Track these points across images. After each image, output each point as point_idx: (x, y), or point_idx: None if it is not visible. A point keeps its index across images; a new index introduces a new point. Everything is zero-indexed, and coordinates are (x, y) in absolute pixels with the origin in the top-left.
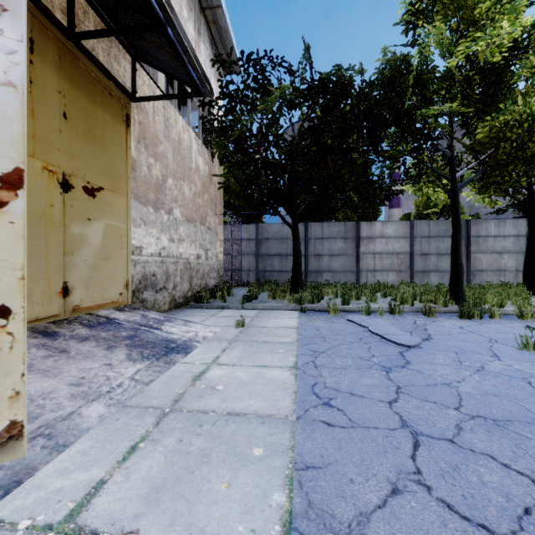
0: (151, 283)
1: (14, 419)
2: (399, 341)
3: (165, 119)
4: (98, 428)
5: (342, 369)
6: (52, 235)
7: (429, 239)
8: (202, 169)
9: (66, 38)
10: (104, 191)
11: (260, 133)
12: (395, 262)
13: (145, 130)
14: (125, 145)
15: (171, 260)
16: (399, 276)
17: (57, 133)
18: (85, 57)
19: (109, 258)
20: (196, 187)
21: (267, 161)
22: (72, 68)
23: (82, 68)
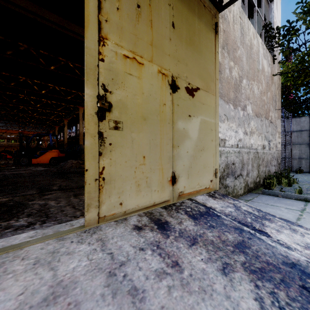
0: (231, 171)
1: None
2: None
3: (240, 28)
4: None
5: None
6: (164, 130)
7: None
8: (266, 70)
9: None
10: (200, 90)
11: None
12: None
13: (227, 38)
14: (214, 50)
15: (245, 150)
16: None
17: (167, 41)
18: None
19: (203, 150)
20: (261, 86)
21: None
22: None
23: None
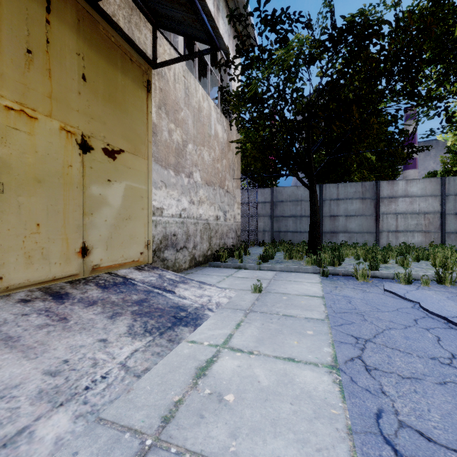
0: (172, 243)
1: None
2: None
3: (185, 88)
4: None
5: (414, 382)
6: (70, 195)
7: None
8: (221, 136)
9: (85, 2)
10: (125, 153)
11: (277, 91)
12: (422, 223)
13: (166, 97)
14: (146, 109)
15: (191, 221)
16: (426, 237)
17: (75, 94)
18: (105, 21)
19: (129, 219)
20: (215, 153)
21: (285, 117)
22: (91, 32)
23: (102, 33)
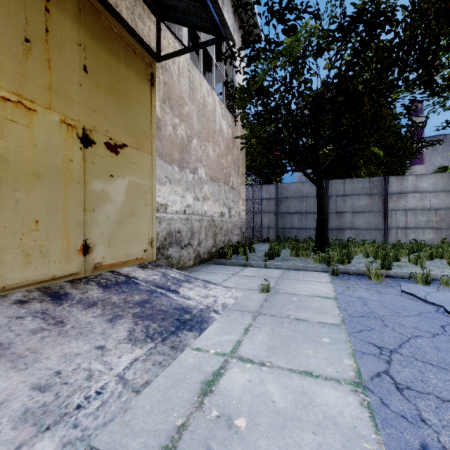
0: (176, 240)
1: None
2: None
3: (189, 82)
4: None
5: None
6: (71, 191)
7: None
8: (226, 132)
9: None
10: (128, 148)
11: (283, 83)
12: (433, 219)
13: (170, 91)
14: (150, 103)
15: (196, 217)
16: (438, 234)
17: (76, 86)
18: (107, 12)
19: (132, 215)
20: (219, 149)
21: (293, 109)
22: (93, 22)
23: (104, 23)
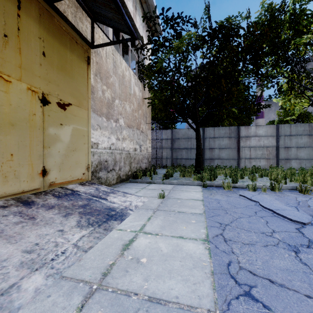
0: (104, 166)
1: None
2: (292, 217)
3: (113, 62)
4: (28, 307)
5: (250, 246)
6: (34, 134)
7: (290, 137)
8: (138, 94)
9: (45, 2)
10: (72, 106)
11: (174, 67)
12: (265, 153)
13: (100, 68)
14: (87, 76)
15: (118, 151)
16: (268, 162)
17: (38, 65)
18: (58, 16)
19: (75, 150)
20: (133, 106)
21: (180, 84)
22: (49, 23)
23: (56, 23)
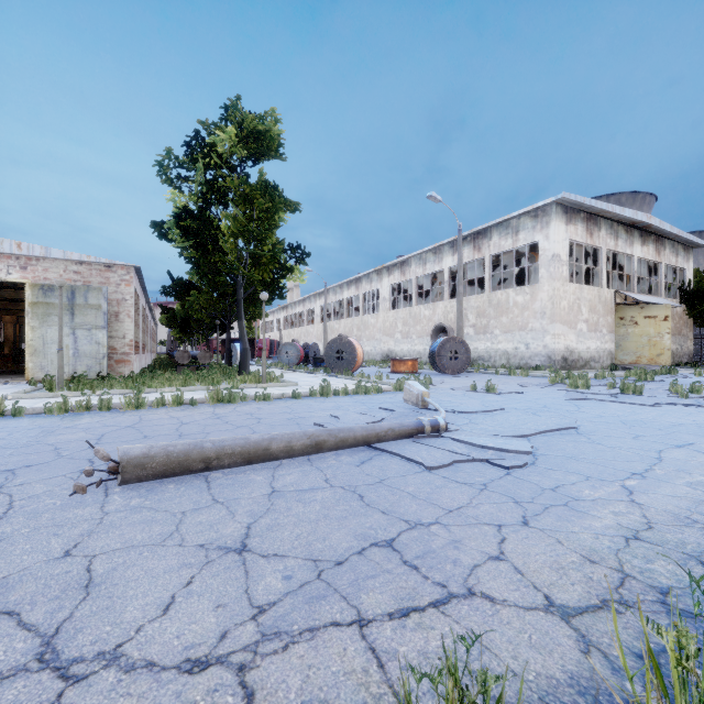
0: None
1: (669, 363)
2: None
3: None
4: None
5: None
6: None
7: None
8: (679, 311)
9: None
10: None
11: None
12: None
13: None
14: None
15: None
16: None
17: None
18: None
19: None
20: (675, 321)
21: None
22: None
23: None
